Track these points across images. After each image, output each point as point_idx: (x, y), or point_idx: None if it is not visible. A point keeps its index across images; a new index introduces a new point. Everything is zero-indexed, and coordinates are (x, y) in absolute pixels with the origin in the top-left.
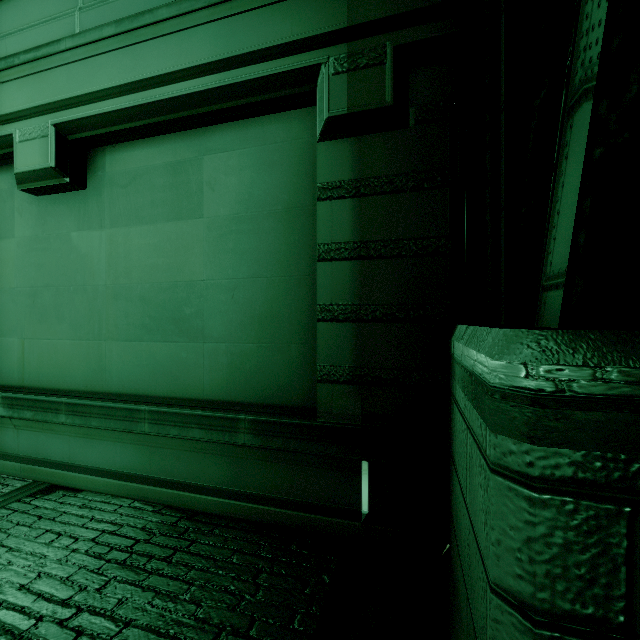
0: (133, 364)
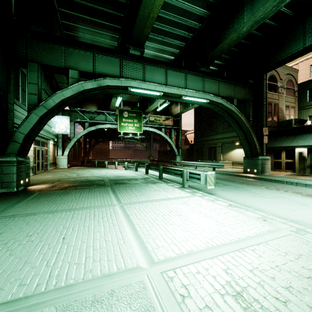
0: None
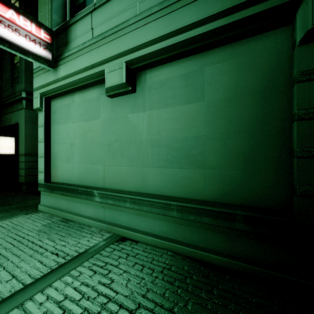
0: (162, 179)
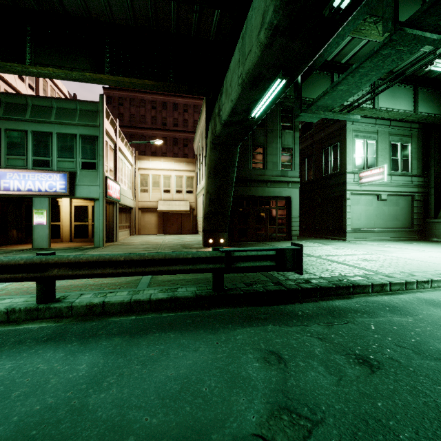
0: (391, 224)
